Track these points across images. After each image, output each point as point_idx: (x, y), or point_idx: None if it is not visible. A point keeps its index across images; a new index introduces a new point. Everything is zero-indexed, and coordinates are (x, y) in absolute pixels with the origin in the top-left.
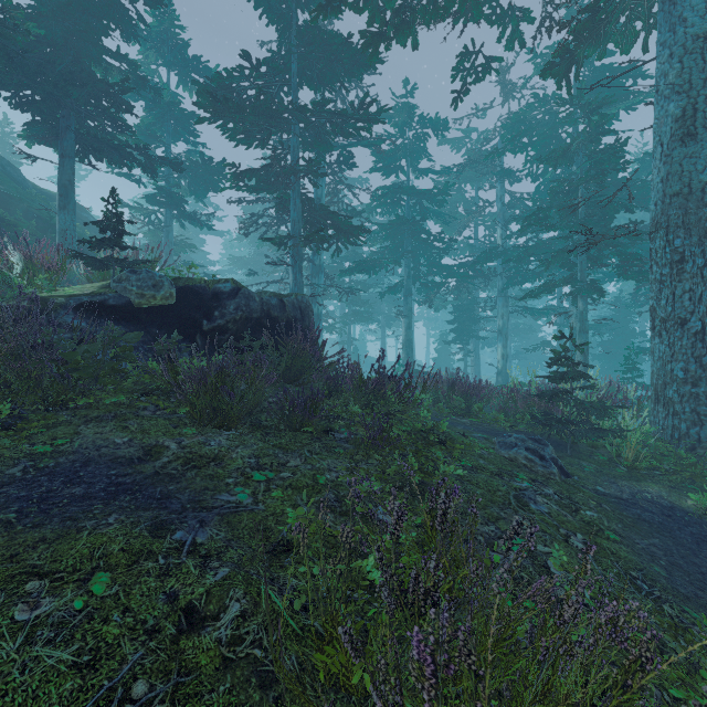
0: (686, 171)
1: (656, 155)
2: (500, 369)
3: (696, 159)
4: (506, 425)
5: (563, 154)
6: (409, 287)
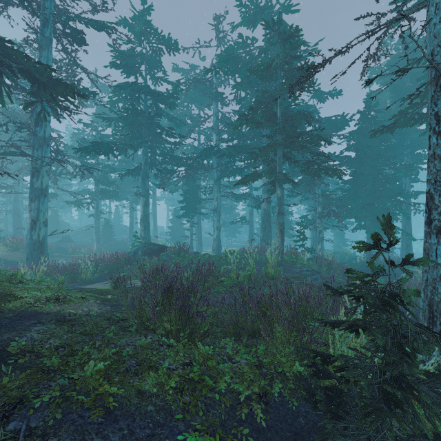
0: None
1: None
2: (216, 237)
3: None
4: (254, 396)
5: (267, 67)
6: (146, 172)
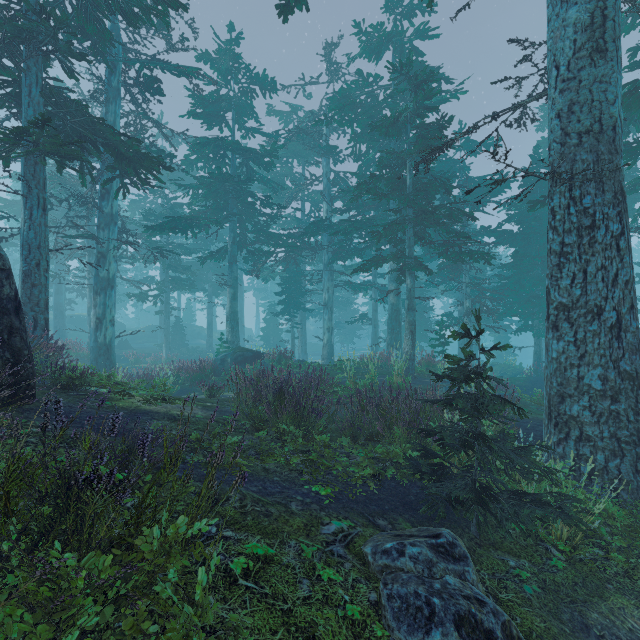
0: (596, 102)
1: (552, 81)
2: (326, 341)
3: (607, 87)
4: (368, 475)
5: (394, 122)
6: (234, 254)
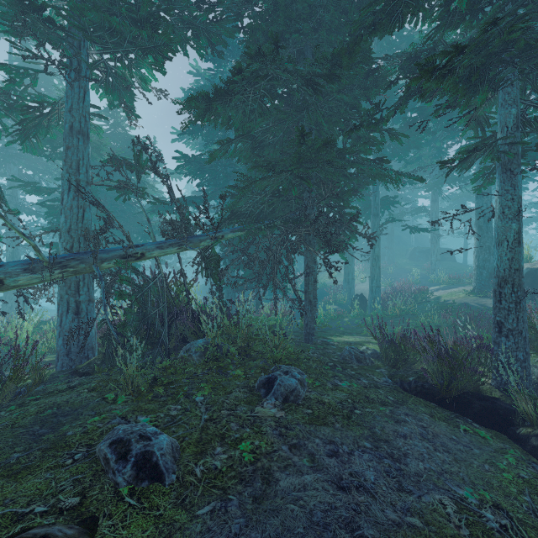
0: None
1: None
2: None
3: None
4: None
5: None
6: None
